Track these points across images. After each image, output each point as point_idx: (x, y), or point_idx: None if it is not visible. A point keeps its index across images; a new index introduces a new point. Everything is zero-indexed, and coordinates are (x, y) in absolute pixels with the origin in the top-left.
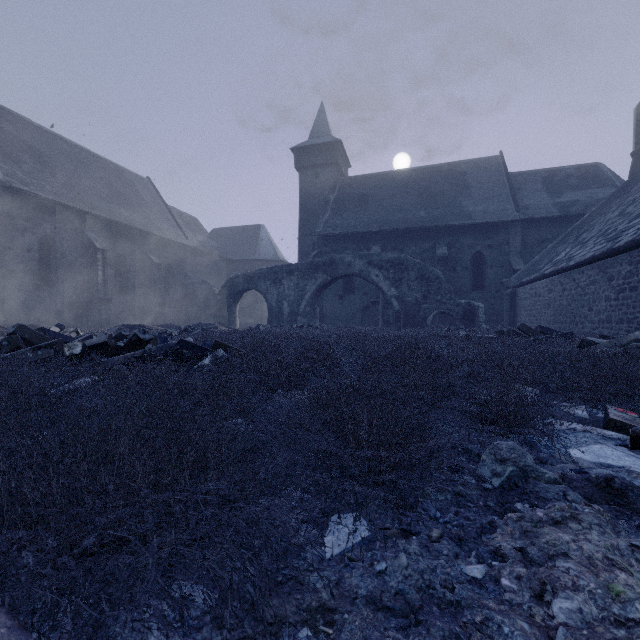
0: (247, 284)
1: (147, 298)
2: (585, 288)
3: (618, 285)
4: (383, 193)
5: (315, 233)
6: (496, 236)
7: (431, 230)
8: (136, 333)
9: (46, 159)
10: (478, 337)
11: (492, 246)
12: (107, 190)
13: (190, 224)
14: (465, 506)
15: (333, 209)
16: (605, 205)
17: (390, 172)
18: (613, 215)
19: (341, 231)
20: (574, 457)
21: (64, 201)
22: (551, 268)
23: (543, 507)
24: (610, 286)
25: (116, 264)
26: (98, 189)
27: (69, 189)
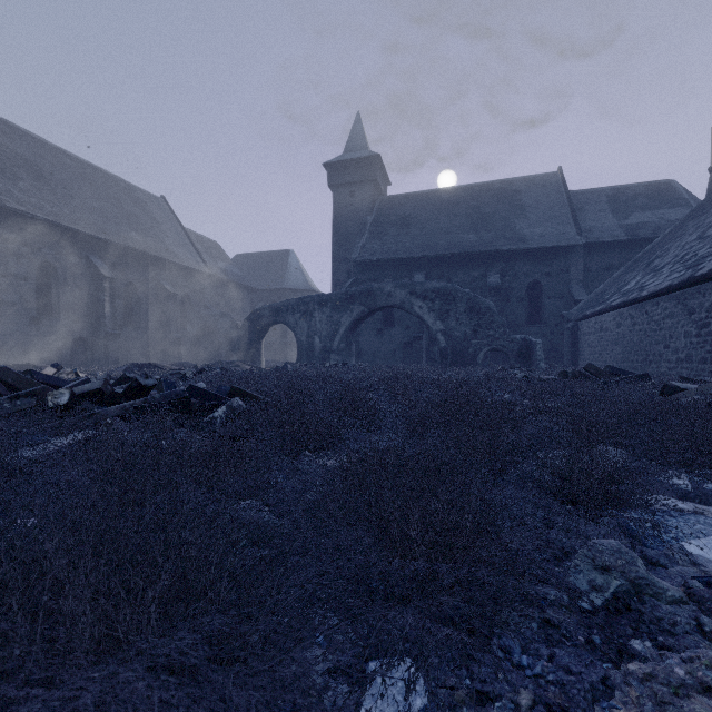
0: (274, 317)
1: (161, 333)
2: (660, 322)
3: (700, 319)
4: (427, 214)
5: (350, 259)
6: (555, 263)
7: (481, 256)
8: (137, 378)
9: (46, 175)
10: (538, 379)
11: (550, 274)
12: (116, 211)
13: (210, 249)
14: (560, 644)
15: (371, 232)
16: (680, 227)
17: (435, 190)
18: (691, 238)
19: (380, 257)
20: (691, 554)
21: (66, 223)
22: (620, 299)
23: (673, 648)
24: (690, 320)
25: (126, 294)
26: (105, 209)
27: (72, 209)
